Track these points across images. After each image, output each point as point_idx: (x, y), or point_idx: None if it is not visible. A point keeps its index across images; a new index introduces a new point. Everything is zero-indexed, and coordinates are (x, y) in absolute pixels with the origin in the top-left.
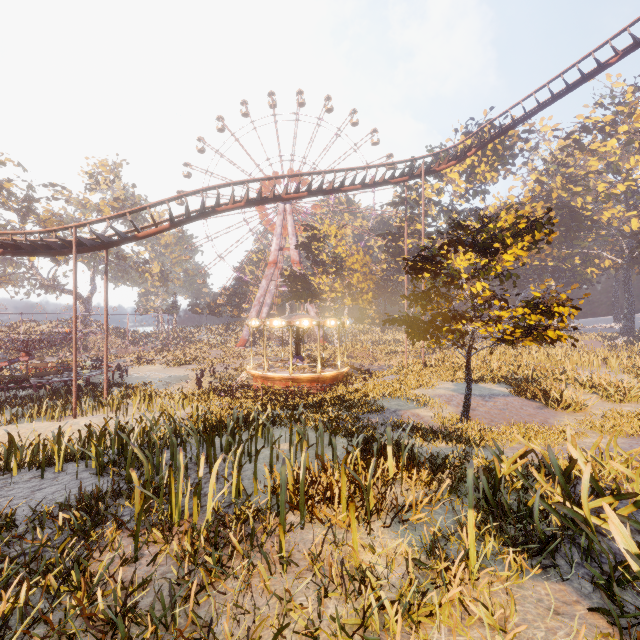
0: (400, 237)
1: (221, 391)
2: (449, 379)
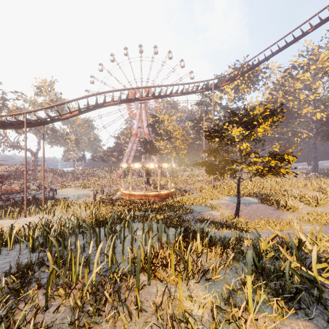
0: (201, 121)
1: (107, 202)
2: (227, 195)
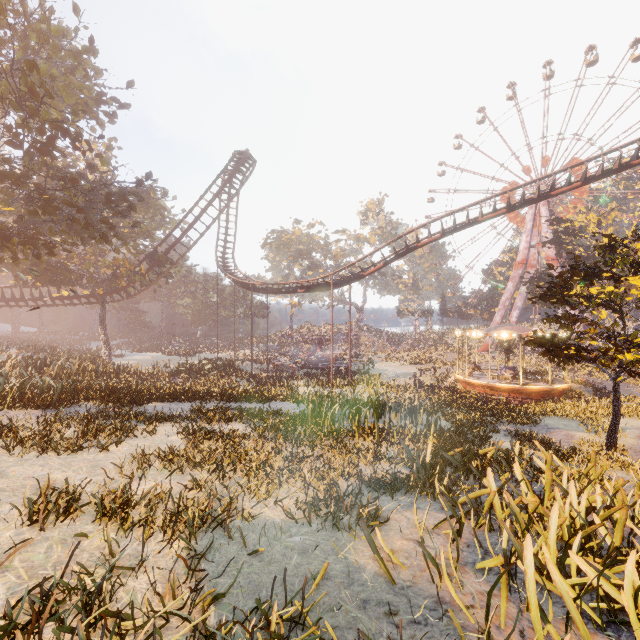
0: None
1: (429, 388)
2: None
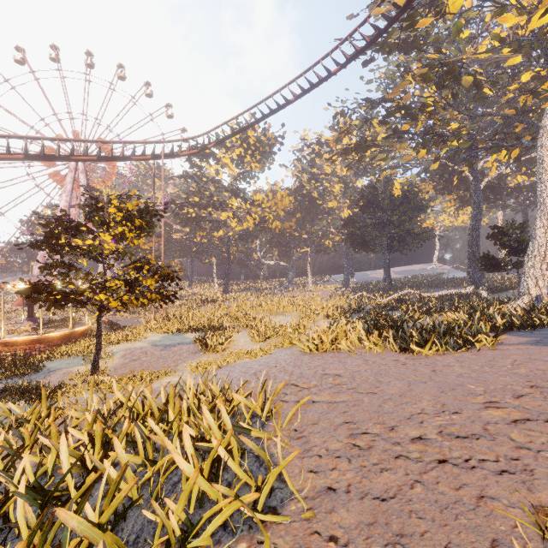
0: (182, 206)
1: None
2: (163, 332)
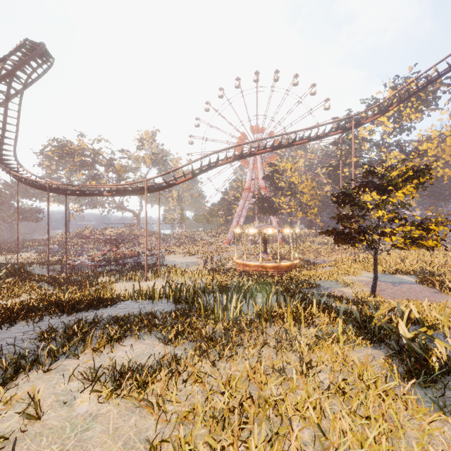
0: (339, 168)
1: (218, 271)
2: (370, 270)
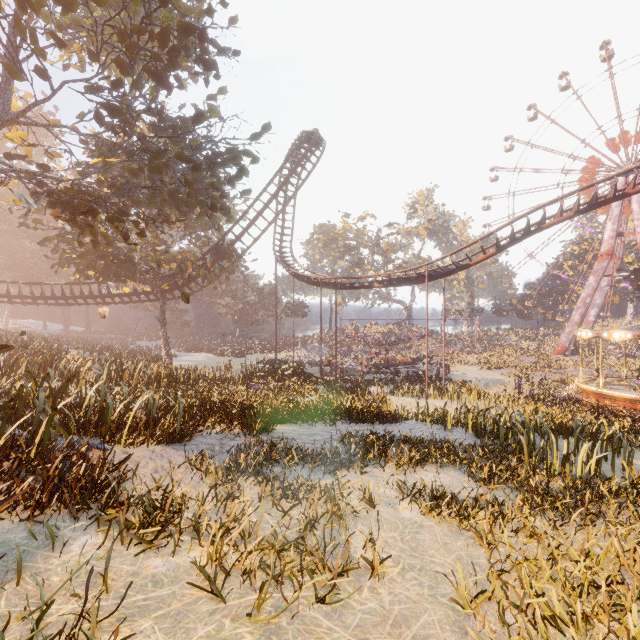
0: None
1: (543, 400)
2: None
